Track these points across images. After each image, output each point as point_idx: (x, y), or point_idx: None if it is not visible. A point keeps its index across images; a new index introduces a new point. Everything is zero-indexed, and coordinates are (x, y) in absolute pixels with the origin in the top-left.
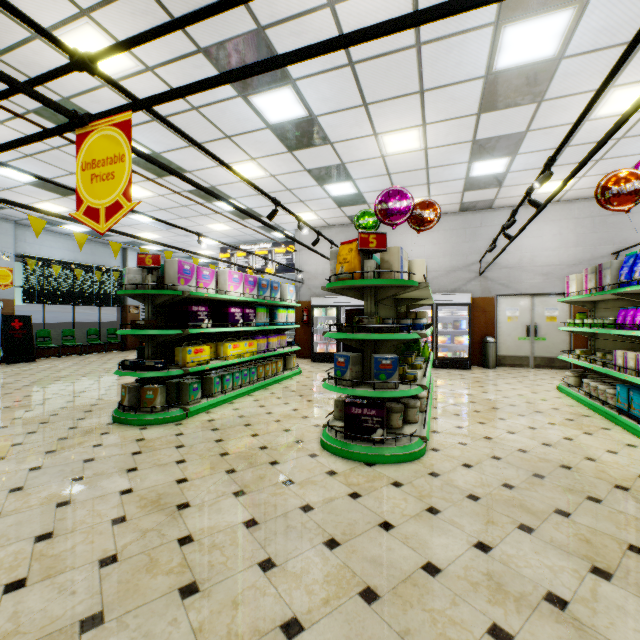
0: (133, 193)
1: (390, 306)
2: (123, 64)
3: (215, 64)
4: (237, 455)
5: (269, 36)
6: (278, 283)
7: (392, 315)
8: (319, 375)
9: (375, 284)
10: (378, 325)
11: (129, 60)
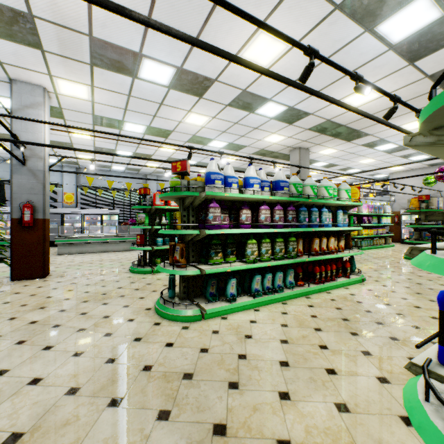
0: (313, 173)
1: (439, 216)
2: (333, 151)
3: (363, 146)
4: (375, 257)
5: (384, 139)
6: (382, 206)
7: (441, 219)
8: (404, 248)
9: (423, 211)
10: (424, 223)
11: (336, 150)
